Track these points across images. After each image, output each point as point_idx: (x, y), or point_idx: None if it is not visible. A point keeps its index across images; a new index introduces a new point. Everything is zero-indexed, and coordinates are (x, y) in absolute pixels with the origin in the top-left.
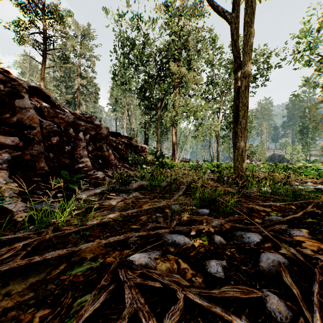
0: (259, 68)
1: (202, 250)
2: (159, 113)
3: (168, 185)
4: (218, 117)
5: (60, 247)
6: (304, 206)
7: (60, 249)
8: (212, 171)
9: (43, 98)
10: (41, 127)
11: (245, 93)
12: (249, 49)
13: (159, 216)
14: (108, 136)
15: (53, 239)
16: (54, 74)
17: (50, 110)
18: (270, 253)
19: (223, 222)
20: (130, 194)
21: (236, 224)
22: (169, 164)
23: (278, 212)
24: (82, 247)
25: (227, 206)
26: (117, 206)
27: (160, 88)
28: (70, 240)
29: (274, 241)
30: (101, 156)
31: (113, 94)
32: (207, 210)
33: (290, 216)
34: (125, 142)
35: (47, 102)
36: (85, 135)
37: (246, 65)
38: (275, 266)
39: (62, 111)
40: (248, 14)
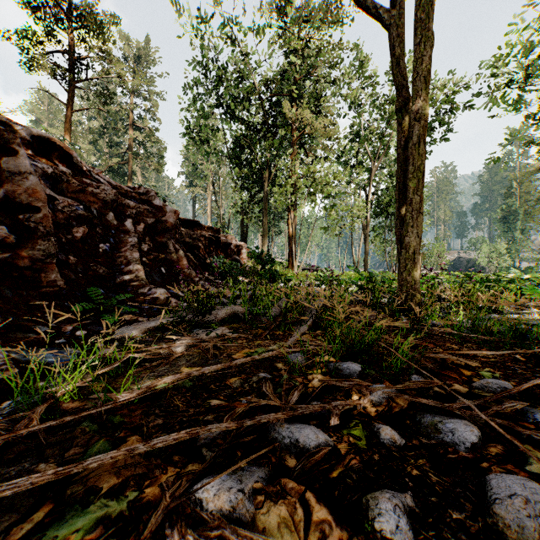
0: (435, 112)
1: (355, 463)
2: (266, 189)
3: (281, 314)
4: (367, 196)
5: (51, 454)
6: (539, 355)
7: (51, 460)
8: (359, 288)
9: (59, 158)
10: (53, 210)
11: (419, 148)
12: (428, 68)
13: (264, 380)
14: (177, 226)
15: (40, 436)
16: (90, 124)
17: (71, 180)
18: (511, 477)
19: (394, 393)
20: (212, 330)
21: (420, 398)
22: (284, 274)
23: (493, 368)
24: (91, 463)
25: (397, 356)
26: (185, 355)
27: (267, 145)
28: (77, 438)
29: (508, 441)
30: (165, 261)
31: (188, 157)
32: (357, 364)
33: (530, 382)
34: (208, 237)
35: (66, 166)
36: (136, 224)
37: (422, 98)
38: (534, 517)
39: (95, 181)
40: (426, 4)
